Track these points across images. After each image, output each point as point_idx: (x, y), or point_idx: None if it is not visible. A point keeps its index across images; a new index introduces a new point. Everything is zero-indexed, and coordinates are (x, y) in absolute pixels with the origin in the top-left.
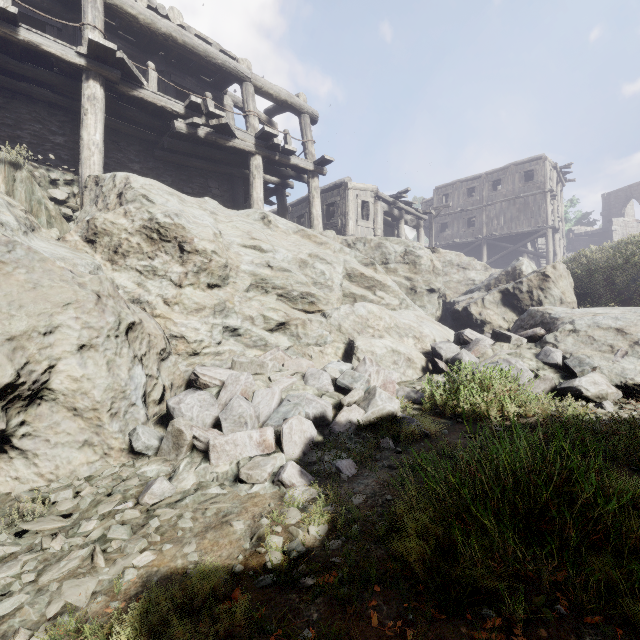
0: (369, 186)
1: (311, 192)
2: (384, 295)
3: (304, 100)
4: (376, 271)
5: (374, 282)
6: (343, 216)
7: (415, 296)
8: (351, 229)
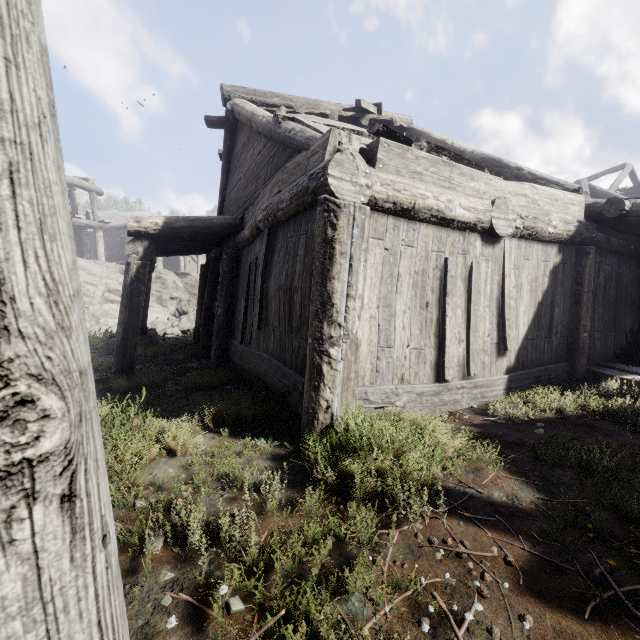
0: None
1: (97, 238)
2: None
3: (93, 182)
4: None
5: None
6: None
7: (162, 301)
8: None
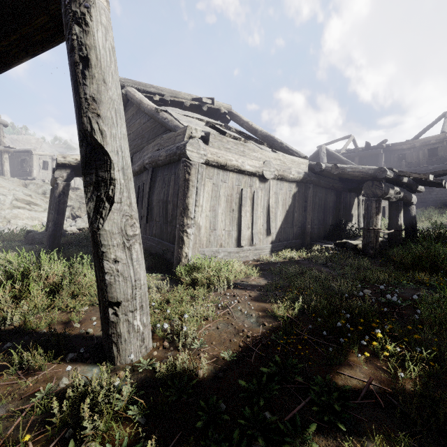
0: (48, 154)
1: (3, 159)
2: (35, 207)
3: None
4: (32, 198)
5: (30, 202)
6: (30, 167)
7: None
8: (35, 174)
